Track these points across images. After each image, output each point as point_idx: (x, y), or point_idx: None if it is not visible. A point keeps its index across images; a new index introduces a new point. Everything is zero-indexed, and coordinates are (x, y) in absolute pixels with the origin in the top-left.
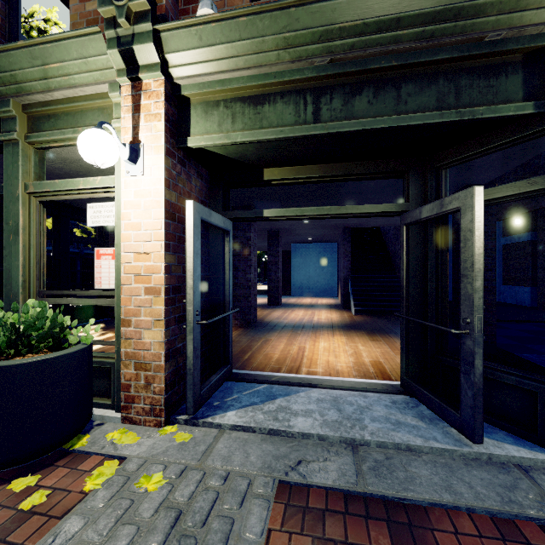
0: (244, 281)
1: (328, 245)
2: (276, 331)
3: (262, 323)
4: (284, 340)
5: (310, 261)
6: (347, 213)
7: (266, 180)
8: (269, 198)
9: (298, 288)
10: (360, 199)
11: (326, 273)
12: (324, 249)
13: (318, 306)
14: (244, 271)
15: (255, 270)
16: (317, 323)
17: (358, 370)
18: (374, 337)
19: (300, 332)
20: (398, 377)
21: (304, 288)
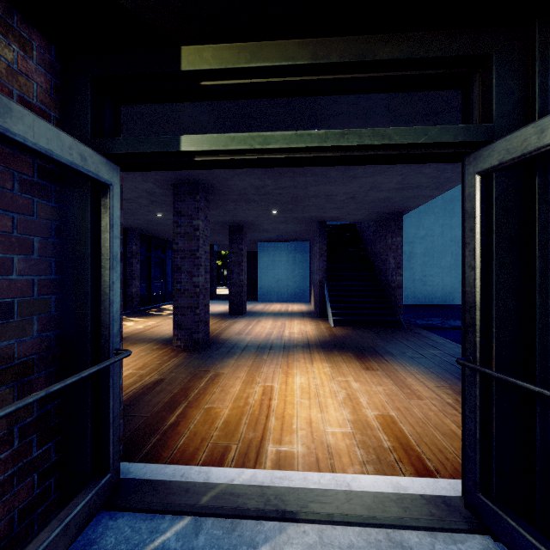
0: (190, 286)
1: (299, 244)
2: (233, 357)
3: (217, 342)
4: (243, 373)
5: (279, 262)
6: (360, 145)
7: (188, 72)
8: (223, 170)
9: (266, 292)
10: (346, 178)
11: (297, 276)
12: (295, 248)
13: (289, 315)
14: (190, 272)
15: (206, 271)
16: (288, 340)
17: (363, 445)
18: (366, 363)
19: (266, 357)
20: (436, 461)
21: (273, 292)
